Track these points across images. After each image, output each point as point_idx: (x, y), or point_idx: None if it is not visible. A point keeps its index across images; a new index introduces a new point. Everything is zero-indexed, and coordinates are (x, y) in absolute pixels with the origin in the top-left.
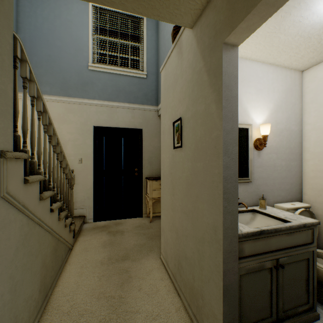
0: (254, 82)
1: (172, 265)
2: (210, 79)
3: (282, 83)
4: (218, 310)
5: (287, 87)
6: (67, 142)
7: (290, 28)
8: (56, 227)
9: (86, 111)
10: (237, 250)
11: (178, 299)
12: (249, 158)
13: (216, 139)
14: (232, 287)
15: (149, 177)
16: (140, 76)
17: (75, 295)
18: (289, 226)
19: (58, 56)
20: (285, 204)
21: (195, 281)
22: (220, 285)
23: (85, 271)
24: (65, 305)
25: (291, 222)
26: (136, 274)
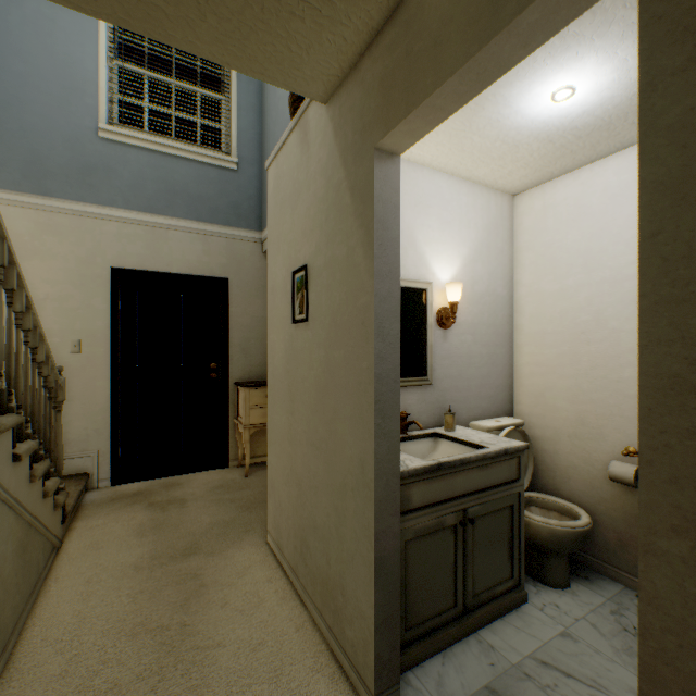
0: (437, 208)
1: (290, 549)
2: (355, 204)
3: (482, 212)
4: (367, 603)
5: (490, 221)
6: (43, 302)
7: (487, 128)
8: (25, 496)
9: (92, 232)
10: (398, 497)
11: (302, 609)
12: (428, 343)
13: (364, 310)
14: (390, 559)
15: (242, 382)
16: (222, 166)
17: (78, 639)
18: (483, 454)
19: (17, 97)
20: (487, 421)
21: (331, 566)
22: (370, 559)
23: (98, 588)
24: (54, 660)
25: (488, 448)
26: (216, 578)
